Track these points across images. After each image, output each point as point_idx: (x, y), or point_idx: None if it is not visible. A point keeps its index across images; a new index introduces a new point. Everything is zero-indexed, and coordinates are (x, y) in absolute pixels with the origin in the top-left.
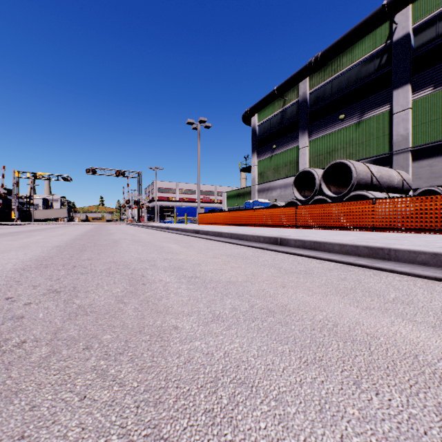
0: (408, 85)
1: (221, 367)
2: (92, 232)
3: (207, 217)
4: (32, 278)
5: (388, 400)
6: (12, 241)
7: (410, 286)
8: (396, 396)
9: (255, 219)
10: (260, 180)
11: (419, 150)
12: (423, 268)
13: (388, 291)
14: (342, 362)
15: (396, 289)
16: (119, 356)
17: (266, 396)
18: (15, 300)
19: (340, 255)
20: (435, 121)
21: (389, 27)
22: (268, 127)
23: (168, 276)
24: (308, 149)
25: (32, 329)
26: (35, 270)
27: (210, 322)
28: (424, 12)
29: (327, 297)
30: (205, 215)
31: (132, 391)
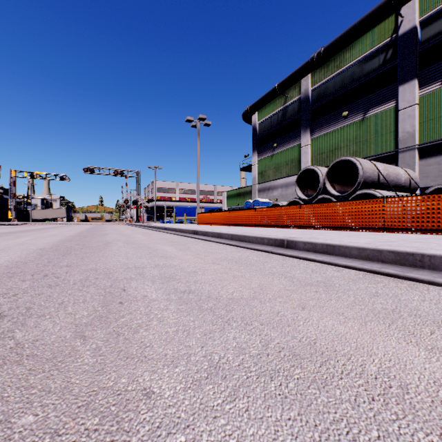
0: (415, 81)
1: None
2: (87, 232)
3: (207, 217)
4: None
5: None
6: None
7: None
8: None
9: (257, 219)
10: (260, 179)
11: (426, 147)
12: None
13: None
14: None
15: None
16: None
17: None
18: None
19: (360, 261)
20: None
21: (394, 21)
22: (269, 125)
23: (155, 290)
24: (310, 147)
25: None
26: None
27: (205, 381)
28: (432, 4)
29: (367, 326)
30: (204, 214)
31: None
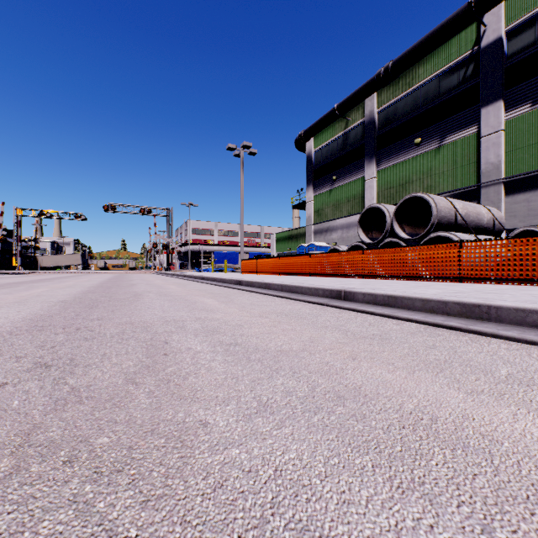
0: (500, 102)
1: (270, 496)
2: (110, 283)
3: (252, 265)
4: (18, 346)
5: None
6: (7, 294)
7: (524, 357)
8: None
9: (312, 267)
10: (316, 219)
11: (514, 181)
12: (536, 333)
13: (496, 364)
14: (456, 488)
15: (506, 361)
16: (116, 476)
17: None
18: None
19: (423, 314)
20: (534, 145)
21: (476, 30)
22: (326, 154)
23: (200, 343)
24: (376, 181)
25: None
26: (25, 334)
27: (255, 415)
28: (520, 11)
29: (415, 374)
30: (249, 261)
31: None
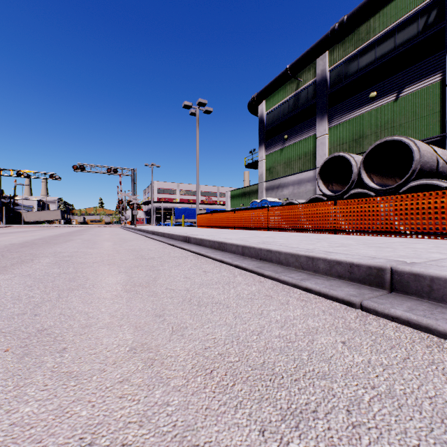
0: None
1: None
2: (48, 238)
3: (207, 219)
4: None
5: None
6: None
7: None
8: None
9: (270, 221)
10: (268, 177)
11: None
12: None
13: None
14: None
15: None
16: None
17: None
18: None
19: None
20: None
21: None
22: (278, 115)
23: None
24: (328, 137)
25: None
26: None
27: None
28: None
29: None
30: (204, 216)
31: None
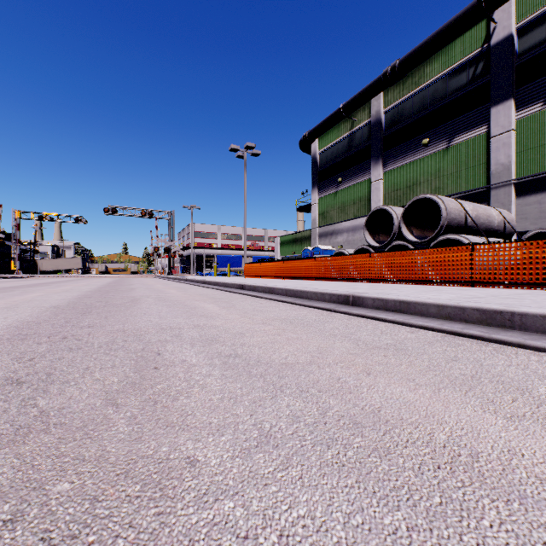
0: (511, 101)
1: None
2: (109, 287)
3: (255, 269)
4: None
5: None
6: None
7: None
8: None
9: (317, 271)
10: (321, 222)
11: (525, 182)
12: None
13: (531, 381)
14: None
15: (542, 377)
16: None
17: None
18: None
19: (439, 321)
20: (545, 145)
21: (486, 28)
22: (332, 155)
23: (196, 354)
24: (382, 182)
25: None
26: (5, 343)
27: (255, 450)
28: (531, 7)
29: (441, 393)
30: (253, 265)
31: None
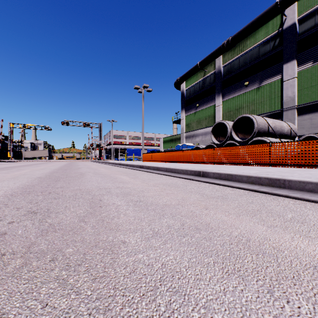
0: (294, 61)
1: (159, 276)
2: (66, 167)
3: (149, 156)
4: (17, 202)
5: (298, 307)
6: (6, 173)
7: (302, 208)
8: (303, 304)
9: (184, 158)
10: (187, 129)
11: (302, 107)
12: (310, 195)
13: (286, 212)
14: (257, 273)
15: (292, 210)
16: (78, 267)
17: (197, 304)
18: (2, 219)
19: (247, 184)
20: (314, 86)
21: (280, 19)
22: (193, 91)
23: (119, 200)
24: (222, 107)
25: (12, 243)
26: (20, 195)
27: (151, 238)
28: (306, 8)
29: (240, 217)
30: (147, 154)
31: (86, 299)
